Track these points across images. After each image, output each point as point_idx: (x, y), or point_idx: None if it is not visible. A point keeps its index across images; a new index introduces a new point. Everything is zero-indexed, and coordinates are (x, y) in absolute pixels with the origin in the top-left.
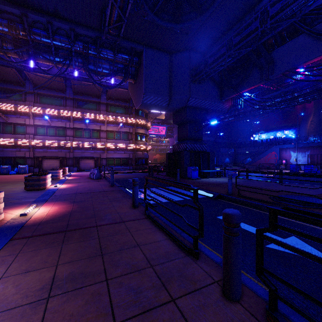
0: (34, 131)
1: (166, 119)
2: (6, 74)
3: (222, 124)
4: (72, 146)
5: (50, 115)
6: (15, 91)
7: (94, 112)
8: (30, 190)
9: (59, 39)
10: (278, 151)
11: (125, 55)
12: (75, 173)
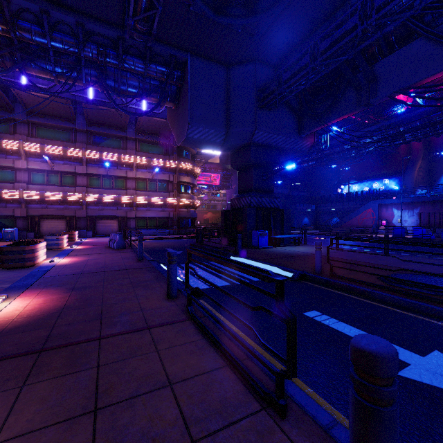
0: (28, 178)
1: (221, 164)
2: None
3: (299, 170)
4: (84, 200)
5: (52, 155)
6: None
7: (118, 152)
8: (9, 268)
9: (60, 39)
10: (376, 208)
11: (161, 67)
12: (89, 240)
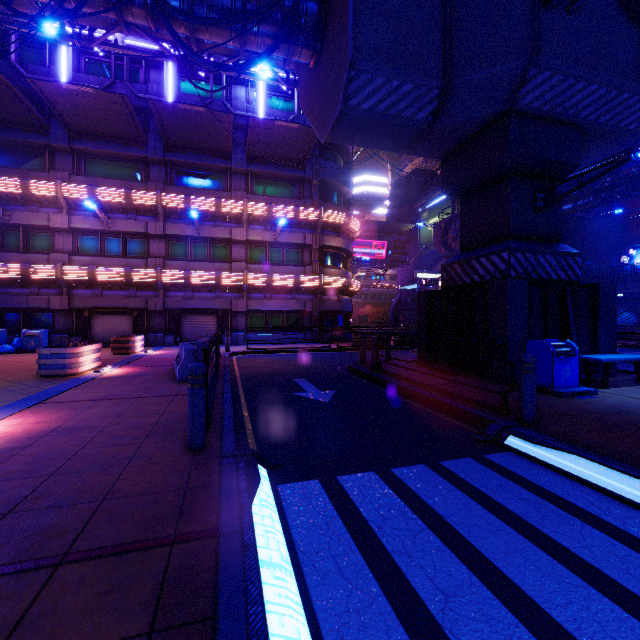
0: (74, 245)
1: (390, 223)
2: None
3: None
4: (160, 280)
5: (109, 204)
6: (28, 147)
7: (217, 196)
8: None
9: None
10: None
11: None
12: (159, 352)
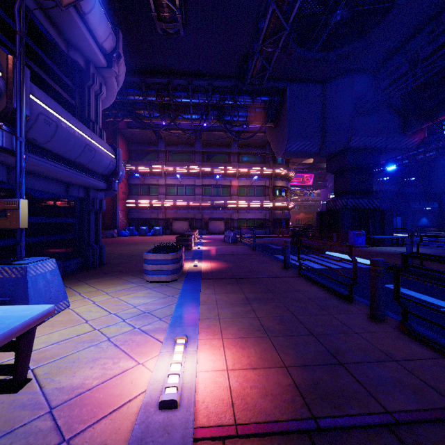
0: (166, 191)
1: (315, 163)
2: (144, 136)
3: (412, 163)
4: (201, 205)
5: (180, 173)
6: (149, 151)
7: (224, 165)
8: None
9: (197, 97)
10: None
11: (264, 97)
12: (206, 236)
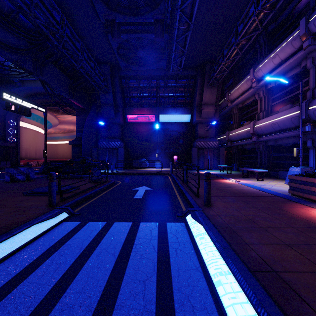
0: None
1: None
2: None
3: None
4: None
5: None
6: None
7: None
8: None
9: None
10: None
11: None
12: None
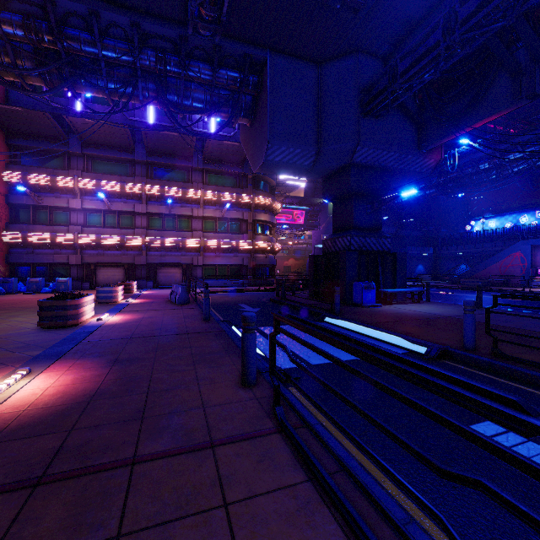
0: (84, 220)
1: (306, 198)
2: (36, 124)
3: (411, 201)
4: (144, 244)
5: (109, 192)
6: (52, 153)
7: (182, 186)
8: (48, 327)
9: (112, 46)
10: (528, 250)
11: (233, 72)
12: (149, 292)
